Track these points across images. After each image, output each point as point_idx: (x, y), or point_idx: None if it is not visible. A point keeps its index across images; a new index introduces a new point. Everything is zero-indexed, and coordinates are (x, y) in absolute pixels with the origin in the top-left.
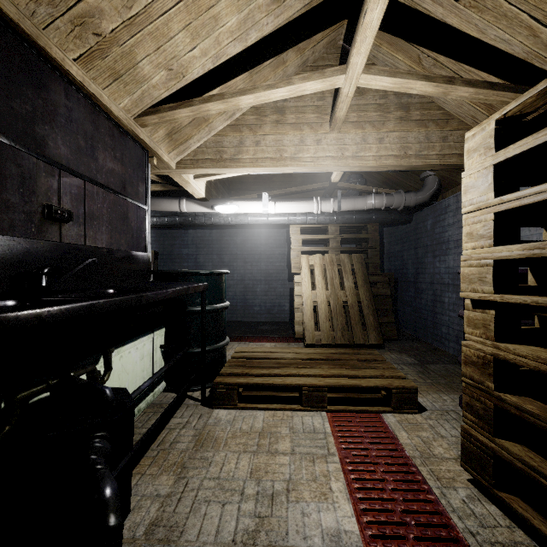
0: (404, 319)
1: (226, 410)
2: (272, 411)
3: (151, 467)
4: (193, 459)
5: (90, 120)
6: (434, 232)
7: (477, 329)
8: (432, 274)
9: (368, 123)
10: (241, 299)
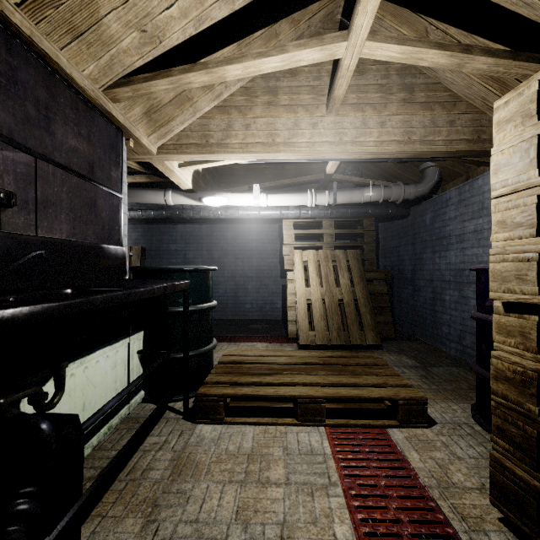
0: (401, 317)
1: (210, 425)
2: (263, 426)
3: (115, 506)
4: (168, 493)
5: (43, 85)
6: (434, 226)
7: (511, 337)
8: (432, 271)
9: (369, 105)
10: (232, 296)
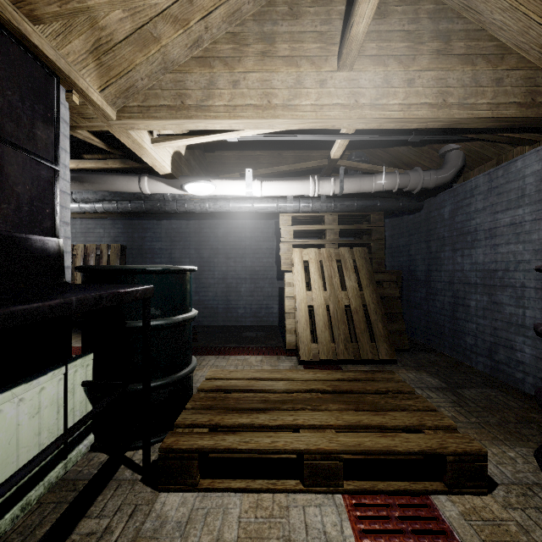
0: (412, 323)
1: (179, 494)
2: (254, 494)
3: None
4: None
5: None
6: (454, 220)
7: None
8: (452, 272)
9: (393, 58)
10: (223, 300)
